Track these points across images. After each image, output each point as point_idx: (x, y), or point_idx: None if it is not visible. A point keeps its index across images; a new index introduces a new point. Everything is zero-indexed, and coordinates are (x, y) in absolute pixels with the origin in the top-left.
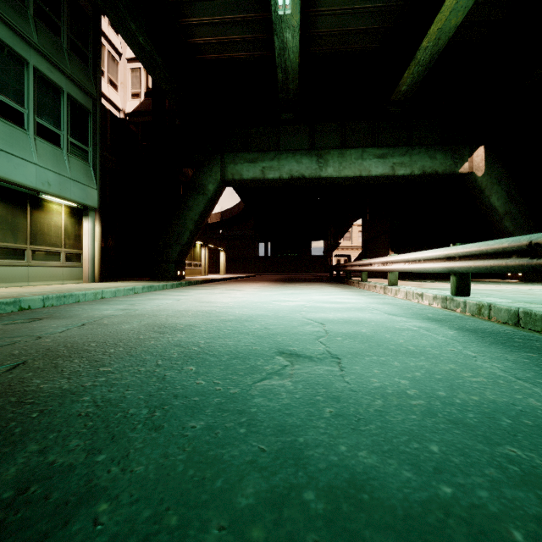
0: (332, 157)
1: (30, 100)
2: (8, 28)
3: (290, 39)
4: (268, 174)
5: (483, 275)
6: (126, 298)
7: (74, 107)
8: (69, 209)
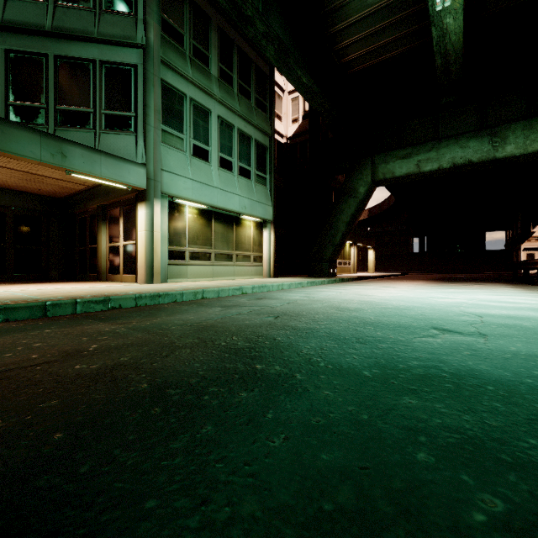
0: (513, 131)
1: (235, 151)
2: (225, 108)
3: (450, 23)
4: (424, 167)
5: None
6: (300, 289)
7: (258, 148)
8: (255, 224)
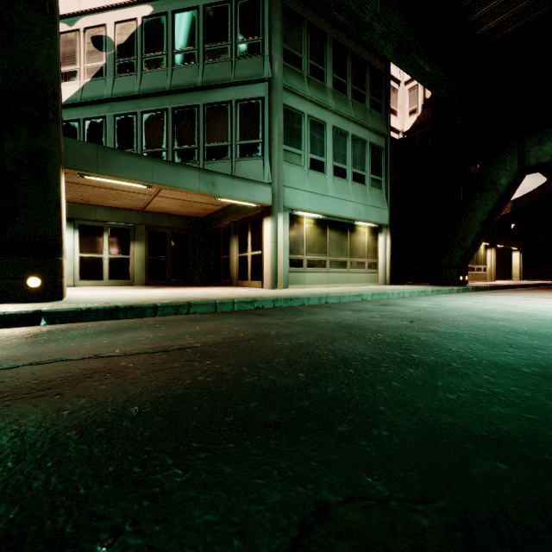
0: None
1: (349, 158)
2: (339, 117)
3: None
4: None
5: None
6: (425, 298)
7: (372, 151)
8: (369, 229)
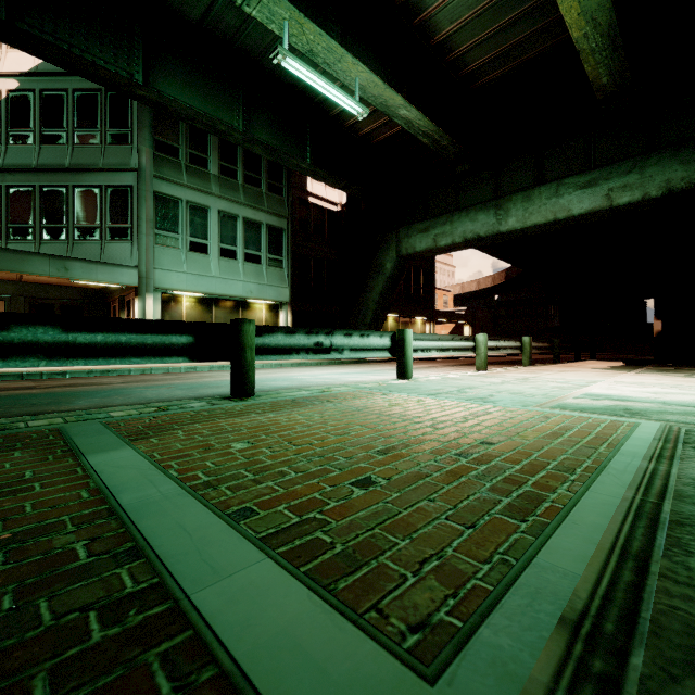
0: (514, 203)
1: (241, 240)
2: (228, 201)
3: (407, 113)
4: (440, 242)
5: None
6: None
7: (271, 232)
8: (268, 306)
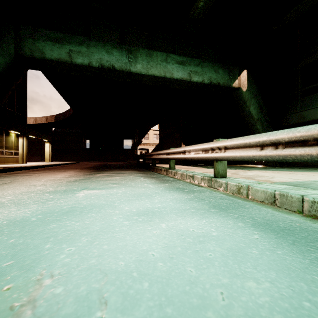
0: (141, 54)
1: None
2: None
3: None
4: (76, 59)
5: (236, 162)
6: None
7: None
8: None
